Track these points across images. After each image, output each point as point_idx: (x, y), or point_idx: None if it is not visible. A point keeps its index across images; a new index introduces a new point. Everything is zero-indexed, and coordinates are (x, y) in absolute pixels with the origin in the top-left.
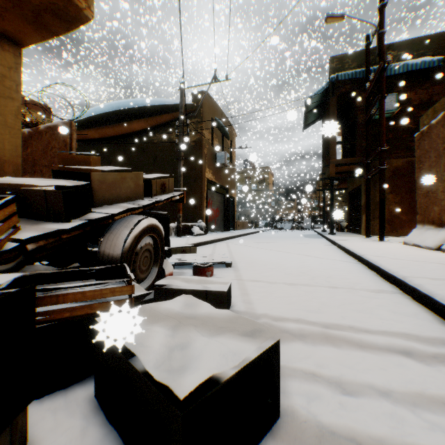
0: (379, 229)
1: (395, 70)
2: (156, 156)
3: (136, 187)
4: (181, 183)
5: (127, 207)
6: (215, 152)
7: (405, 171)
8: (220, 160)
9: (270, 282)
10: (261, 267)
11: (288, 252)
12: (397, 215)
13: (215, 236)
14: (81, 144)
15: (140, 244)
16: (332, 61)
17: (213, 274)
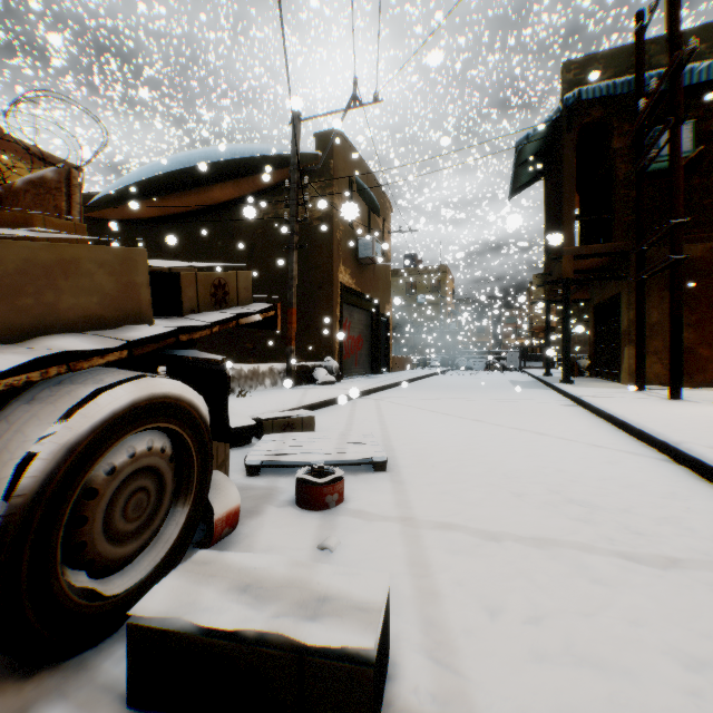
0: (670, 377)
1: (691, 77)
2: (253, 245)
3: (124, 289)
4: (294, 292)
5: (55, 349)
6: (356, 238)
7: (708, 266)
8: (365, 252)
9: (485, 533)
10: (451, 470)
11: (498, 423)
12: (691, 347)
13: (356, 385)
14: (130, 227)
15: (108, 461)
16: (567, 69)
17: (342, 498)
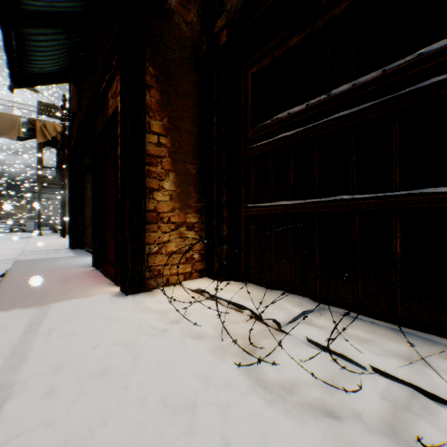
0: (63, 231)
1: None
2: None
3: None
4: None
5: None
6: None
7: None
8: None
9: None
10: None
11: None
12: None
13: None
14: None
15: None
16: (41, 104)
17: None
